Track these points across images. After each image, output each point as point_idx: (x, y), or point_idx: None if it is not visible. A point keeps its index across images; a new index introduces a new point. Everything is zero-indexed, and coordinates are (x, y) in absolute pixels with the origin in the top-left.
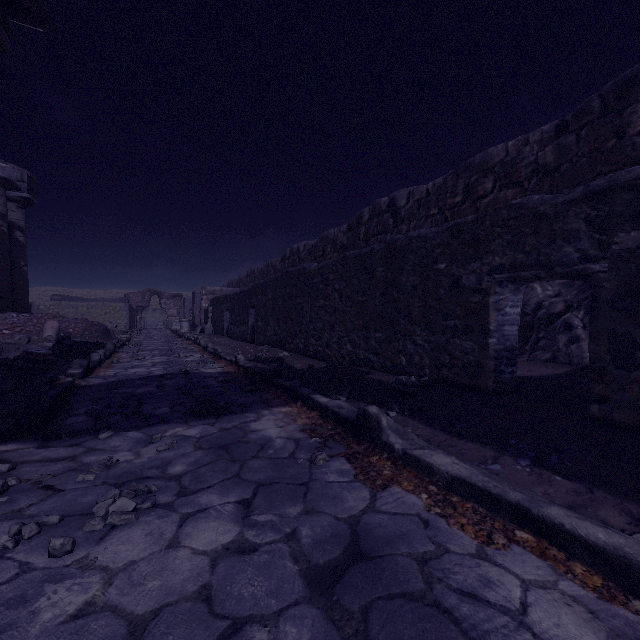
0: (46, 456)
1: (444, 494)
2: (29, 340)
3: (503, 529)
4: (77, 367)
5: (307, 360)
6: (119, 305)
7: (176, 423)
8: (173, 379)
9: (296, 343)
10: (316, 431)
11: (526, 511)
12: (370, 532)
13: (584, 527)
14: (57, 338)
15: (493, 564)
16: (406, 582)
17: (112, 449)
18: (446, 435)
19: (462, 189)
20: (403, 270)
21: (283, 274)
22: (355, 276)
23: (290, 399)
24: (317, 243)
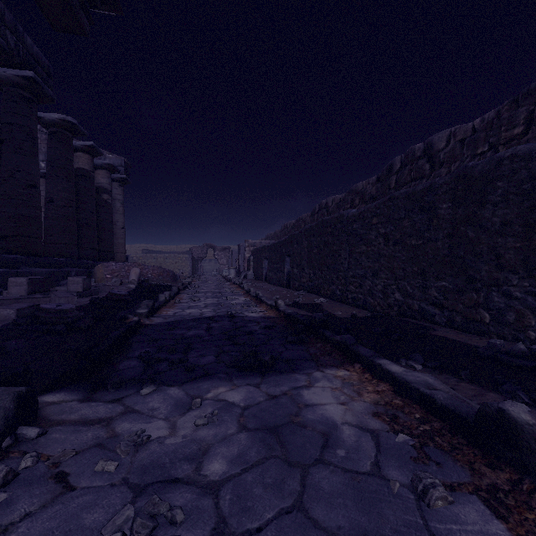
0: (84, 415)
1: None
2: (121, 283)
3: None
4: (145, 307)
5: (346, 307)
6: (185, 256)
7: (219, 379)
8: (220, 322)
9: (332, 289)
10: (398, 420)
11: None
12: None
13: None
14: (138, 281)
15: None
16: None
17: (149, 413)
18: None
19: (523, 118)
20: (485, 202)
21: (318, 223)
22: (406, 217)
23: (343, 358)
24: (345, 197)
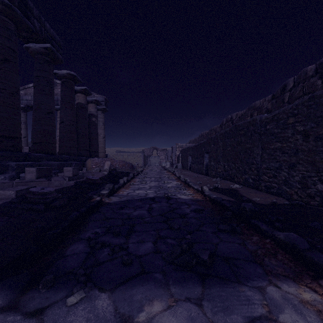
0: None
1: None
2: (100, 170)
3: None
4: (107, 189)
5: (261, 194)
6: (139, 154)
7: (154, 284)
8: (159, 203)
9: (245, 178)
10: None
11: None
12: None
13: None
14: (109, 170)
15: None
16: None
17: None
18: None
19: None
20: None
21: (232, 128)
22: None
23: (296, 265)
24: (246, 112)
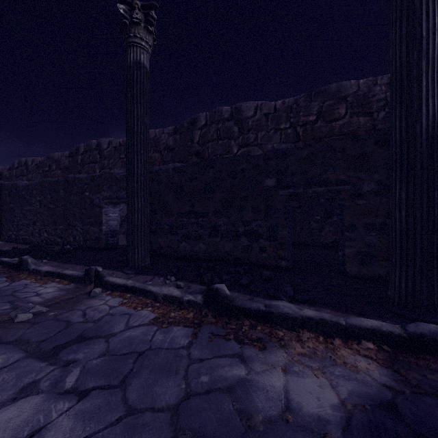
0: None
1: (42, 278)
2: None
3: (53, 280)
4: None
5: (16, 245)
6: None
7: None
8: None
9: (9, 235)
10: None
11: (59, 273)
12: (0, 290)
13: (69, 272)
14: None
15: (41, 287)
16: (5, 294)
17: None
18: (63, 264)
19: None
20: (72, 193)
21: None
22: (49, 193)
23: None
24: (44, 160)
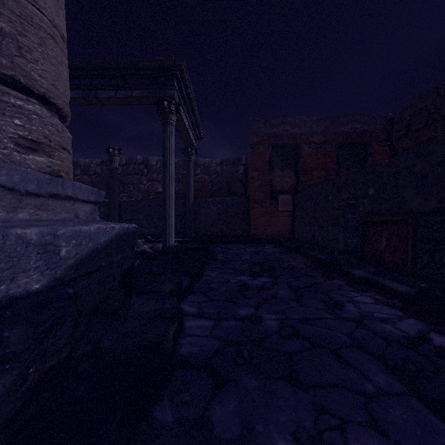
0: None
1: None
2: None
3: None
4: None
5: None
6: None
7: None
8: None
9: None
10: None
11: None
12: None
13: None
14: None
15: None
16: None
17: None
18: None
19: None
20: None
21: None
22: None
23: None
24: None
